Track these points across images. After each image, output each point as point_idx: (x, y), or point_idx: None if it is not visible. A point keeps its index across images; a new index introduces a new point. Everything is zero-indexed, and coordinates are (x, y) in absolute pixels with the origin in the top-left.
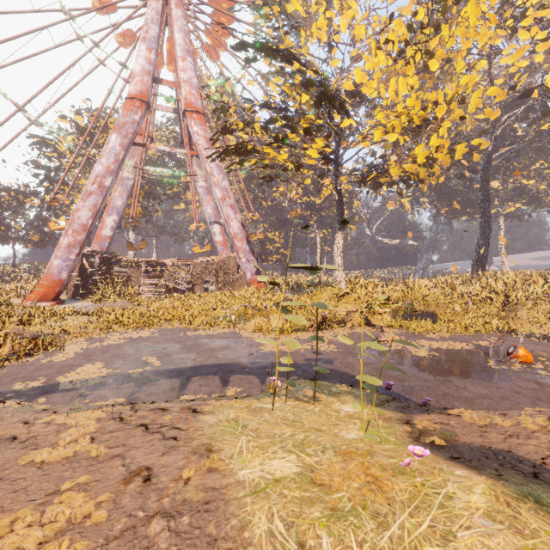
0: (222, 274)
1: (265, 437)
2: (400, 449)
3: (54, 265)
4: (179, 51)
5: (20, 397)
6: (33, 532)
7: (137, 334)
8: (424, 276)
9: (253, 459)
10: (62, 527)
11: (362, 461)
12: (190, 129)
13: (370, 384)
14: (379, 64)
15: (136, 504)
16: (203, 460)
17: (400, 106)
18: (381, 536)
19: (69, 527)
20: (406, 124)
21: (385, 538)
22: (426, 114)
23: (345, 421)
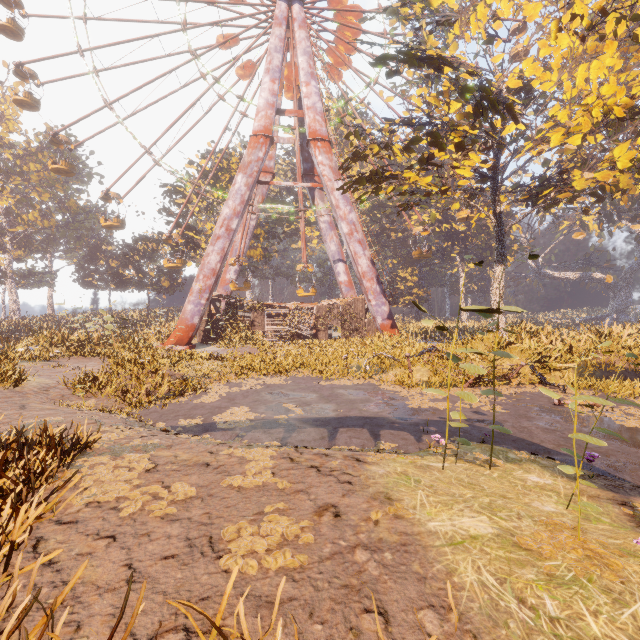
0: (348, 319)
1: (445, 495)
2: (620, 532)
3: (188, 310)
4: (302, 76)
5: (187, 432)
6: (258, 540)
7: (270, 381)
8: (621, 321)
9: (439, 513)
10: (279, 540)
11: (574, 535)
12: (314, 159)
13: (559, 455)
14: (560, 47)
15: (335, 534)
16: (385, 506)
17: (592, 97)
18: (619, 612)
19: (284, 542)
20: (599, 118)
21: (625, 615)
22: (633, 101)
23: (536, 492)
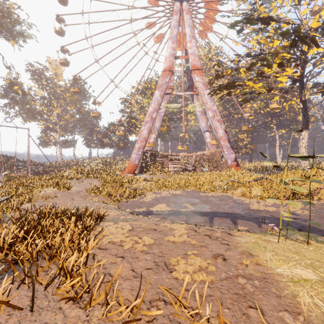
0: (211, 161)
1: (282, 256)
2: None
3: (133, 157)
4: (188, 38)
5: (140, 214)
6: (188, 266)
7: (174, 192)
8: None
9: (282, 265)
10: (198, 268)
11: None
12: (194, 80)
13: None
14: None
15: (225, 268)
16: (249, 258)
17: None
18: None
19: (200, 269)
20: None
21: None
22: None
23: None
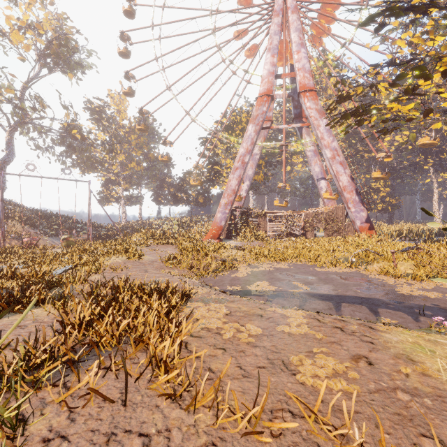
0: (330, 222)
1: None
2: None
3: (218, 217)
4: (294, 47)
5: (234, 294)
6: (317, 368)
7: (277, 265)
8: None
9: None
10: (333, 372)
11: None
12: (303, 106)
13: None
14: None
15: (373, 376)
16: (410, 365)
17: None
18: None
19: (335, 374)
20: None
21: None
22: None
23: None
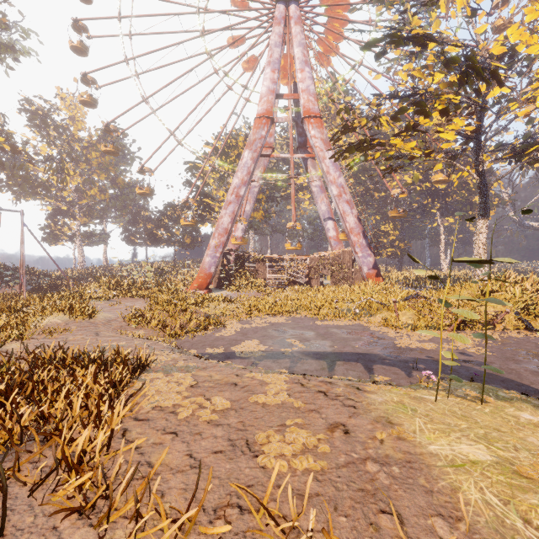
0: (337, 268)
1: (441, 424)
2: None
3: (206, 262)
4: (297, 64)
5: (213, 358)
6: (285, 446)
7: (274, 320)
8: None
9: (438, 439)
10: (302, 448)
11: None
12: (307, 134)
13: None
14: None
15: (346, 447)
16: (387, 429)
17: None
18: None
19: (305, 449)
20: None
21: None
22: None
23: (530, 428)
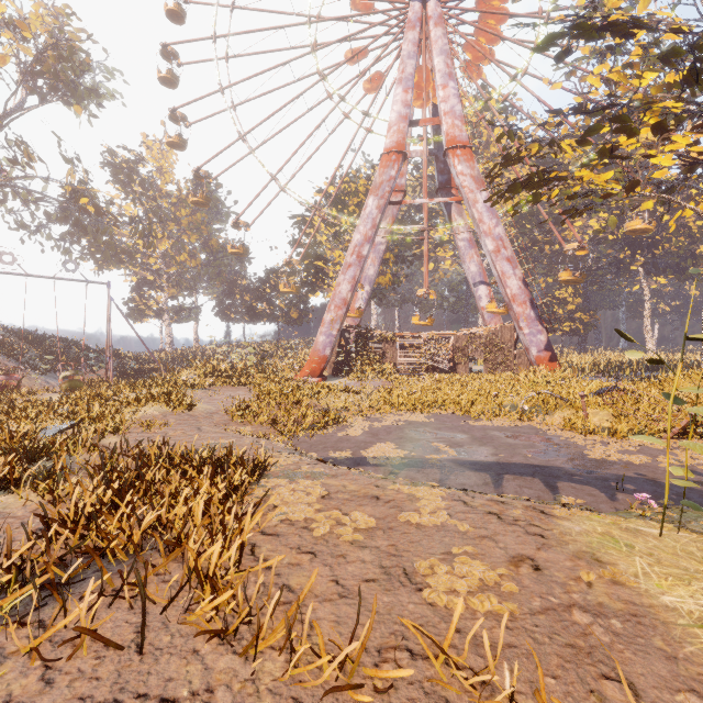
0: (492, 350)
1: (674, 567)
2: None
3: (320, 342)
4: (438, 79)
5: (340, 464)
6: (456, 579)
7: (411, 418)
8: None
9: (674, 588)
10: (479, 584)
11: None
12: (452, 170)
13: None
14: None
15: (540, 588)
16: (595, 568)
17: None
18: None
19: (483, 587)
20: None
21: None
22: None
23: None
